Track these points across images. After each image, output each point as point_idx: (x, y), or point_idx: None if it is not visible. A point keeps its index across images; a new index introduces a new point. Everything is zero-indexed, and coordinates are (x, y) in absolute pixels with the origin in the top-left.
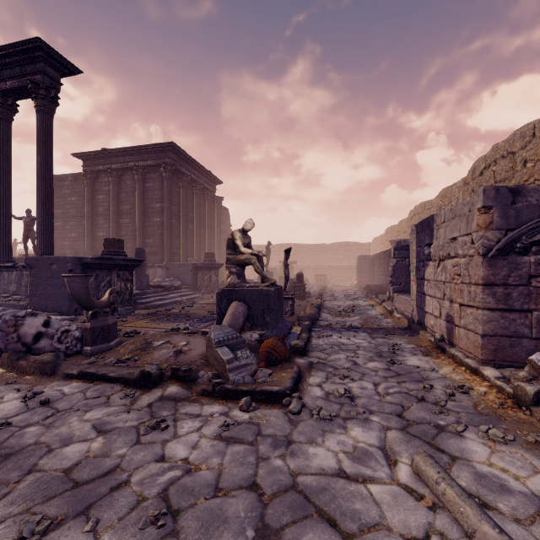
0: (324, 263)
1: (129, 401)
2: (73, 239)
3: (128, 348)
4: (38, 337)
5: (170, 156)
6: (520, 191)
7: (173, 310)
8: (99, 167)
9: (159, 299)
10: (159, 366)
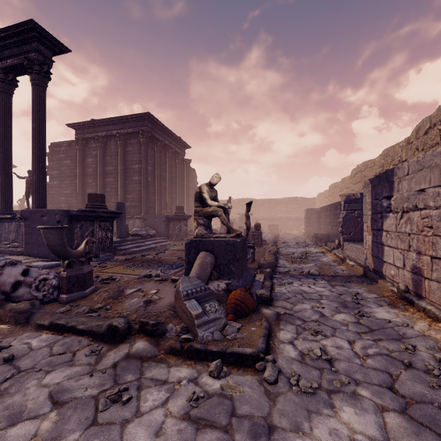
0: (275, 215)
1: (94, 358)
2: (68, 195)
3: (101, 296)
4: (17, 285)
5: (146, 124)
6: None
7: (148, 255)
8: (88, 135)
9: (137, 246)
10: (129, 317)
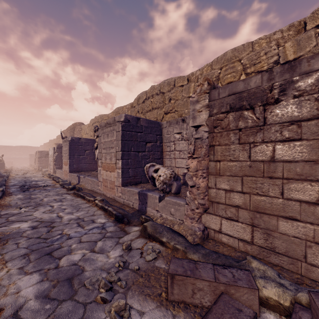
0: (11, 156)
1: None
2: None
3: None
4: None
5: None
6: (43, 151)
7: None
8: None
9: None
10: None
